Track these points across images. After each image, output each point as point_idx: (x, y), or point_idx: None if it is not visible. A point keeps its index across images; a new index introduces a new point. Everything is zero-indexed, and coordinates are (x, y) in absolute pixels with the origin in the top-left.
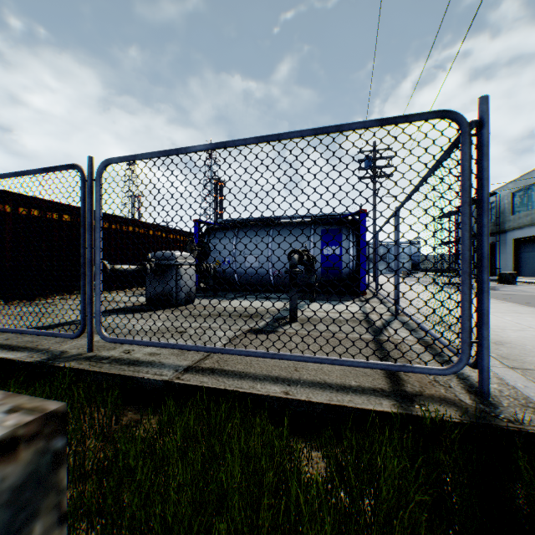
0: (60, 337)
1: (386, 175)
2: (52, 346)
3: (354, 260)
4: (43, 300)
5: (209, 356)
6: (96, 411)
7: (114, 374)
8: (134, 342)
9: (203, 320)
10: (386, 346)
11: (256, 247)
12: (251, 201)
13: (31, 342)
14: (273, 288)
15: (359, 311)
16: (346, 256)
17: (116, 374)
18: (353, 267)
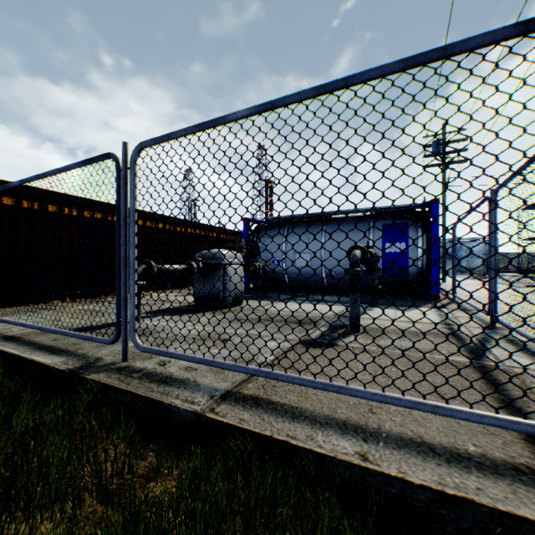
0: (97, 342)
1: (458, 160)
2: (90, 351)
3: (423, 258)
4: (104, 298)
5: (253, 377)
6: (113, 446)
7: (139, 395)
8: (167, 354)
9: (250, 326)
10: (499, 378)
11: (314, 239)
12: (307, 177)
13: (74, 344)
14: (326, 290)
15: (438, 320)
16: (413, 254)
17: (142, 395)
18: (422, 266)
